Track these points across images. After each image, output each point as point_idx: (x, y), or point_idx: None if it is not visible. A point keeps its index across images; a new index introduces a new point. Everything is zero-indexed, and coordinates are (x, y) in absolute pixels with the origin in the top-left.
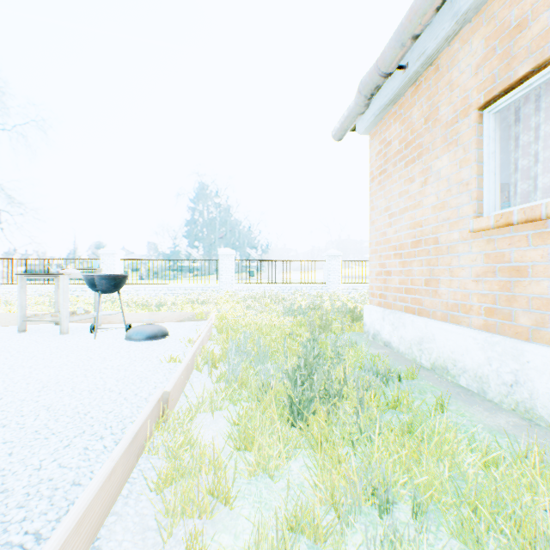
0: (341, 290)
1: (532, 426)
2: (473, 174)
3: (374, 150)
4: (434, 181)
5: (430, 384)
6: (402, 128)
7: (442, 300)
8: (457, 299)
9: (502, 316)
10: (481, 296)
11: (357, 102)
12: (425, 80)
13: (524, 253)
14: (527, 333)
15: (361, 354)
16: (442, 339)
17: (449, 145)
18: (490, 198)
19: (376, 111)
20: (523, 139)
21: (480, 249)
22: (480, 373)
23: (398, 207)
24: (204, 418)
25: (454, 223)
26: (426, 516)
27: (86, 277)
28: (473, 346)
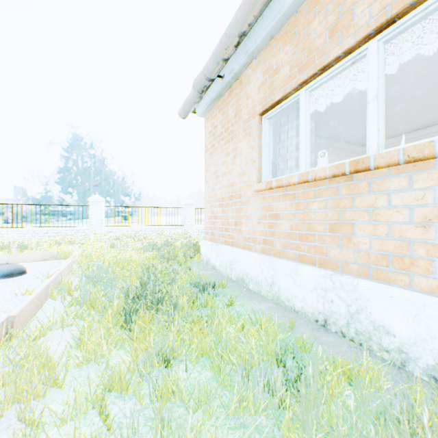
0: (195, 230)
1: (278, 307)
2: (257, 155)
3: (208, 130)
4: (239, 157)
5: (232, 290)
6: (223, 118)
7: (243, 235)
8: (250, 234)
9: (269, 244)
10: (261, 232)
11: (193, 94)
12: (235, 89)
13: (278, 206)
14: (279, 253)
15: (193, 275)
16: (241, 261)
17: (246, 135)
18: (265, 171)
19: (208, 102)
20: (282, 137)
21: (260, 203)
22: (259, 280)
23: (221, 172)
24: (52, 334)
25: (248, 185)
26: (199, 363)
27: None
28: (255, 263)
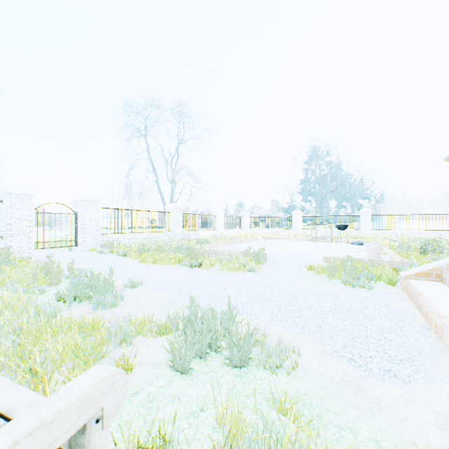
0: None
1: None
2: None
3: None
4: None
5: None
6: None
7: None
8: None
9: None
10: None
11: None
12: None
13: None
14: None
15: None
16: None
17: None
18: None
19: None
20: None
21: None
22: None
23: None
24: None
25: None
26: None
27: (337, 225)
28: None
